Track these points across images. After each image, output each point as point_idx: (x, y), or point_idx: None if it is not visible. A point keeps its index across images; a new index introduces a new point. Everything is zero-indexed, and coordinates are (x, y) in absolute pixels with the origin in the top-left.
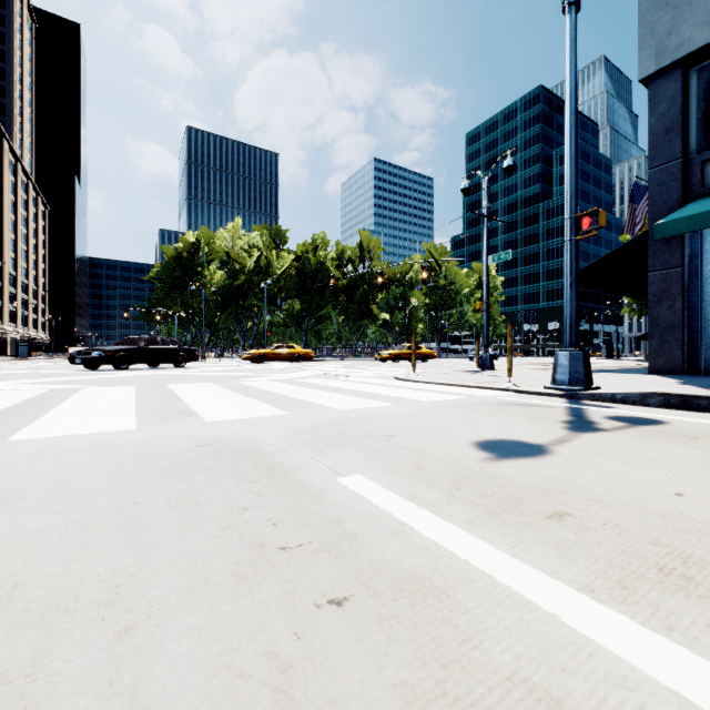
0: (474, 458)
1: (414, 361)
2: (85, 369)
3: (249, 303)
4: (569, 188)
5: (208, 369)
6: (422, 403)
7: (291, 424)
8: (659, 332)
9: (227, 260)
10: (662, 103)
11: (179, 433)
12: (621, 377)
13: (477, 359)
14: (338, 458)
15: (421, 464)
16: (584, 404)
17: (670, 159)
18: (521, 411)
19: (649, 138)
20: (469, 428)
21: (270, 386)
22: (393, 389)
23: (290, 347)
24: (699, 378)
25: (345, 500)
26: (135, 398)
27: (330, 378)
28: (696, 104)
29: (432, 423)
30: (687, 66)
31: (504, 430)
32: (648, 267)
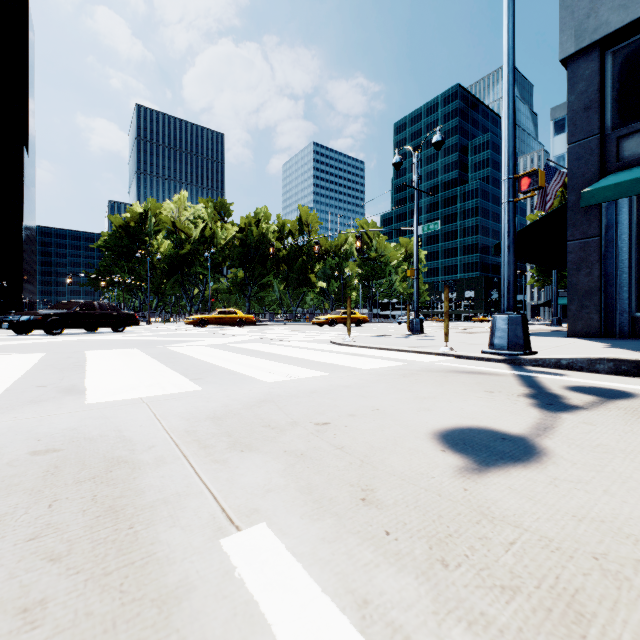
0: (445, 469)
1: (349, 325)
2: (16, 334)
3: (194, 271)
4: (507, 148)
5: (145, 334)
6: (360, 371)
7: (197, 405)
8: (578, 297)
9: (174, 230)
10: (581, 82)
11: (28, 425)
12: (548, 341)
13: (408, 324)
14: (240, 477)
15: (368, 486)
16: (530, 370)
17: (588, 134)
18: (470, 380)
19: (569, 115)
20: (421, 408)
21: (198, 352)
22: (328, 355)
23: (232, 312)
24: (620, 341)
25: (216, 631)
26: (30, 369)
27: (265, 343)
28: (611, 84)
29: (374, 400)
30: (603, 48)
31: (464, 411)
32: (568, 237)
